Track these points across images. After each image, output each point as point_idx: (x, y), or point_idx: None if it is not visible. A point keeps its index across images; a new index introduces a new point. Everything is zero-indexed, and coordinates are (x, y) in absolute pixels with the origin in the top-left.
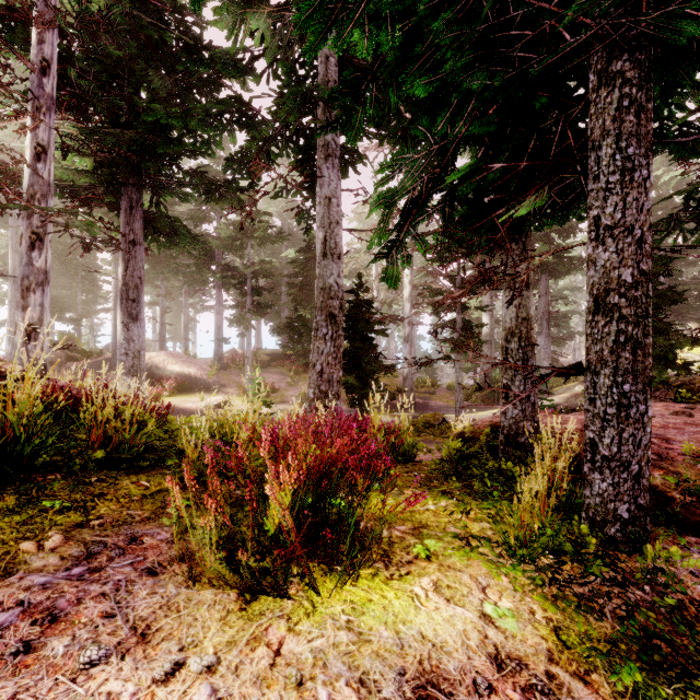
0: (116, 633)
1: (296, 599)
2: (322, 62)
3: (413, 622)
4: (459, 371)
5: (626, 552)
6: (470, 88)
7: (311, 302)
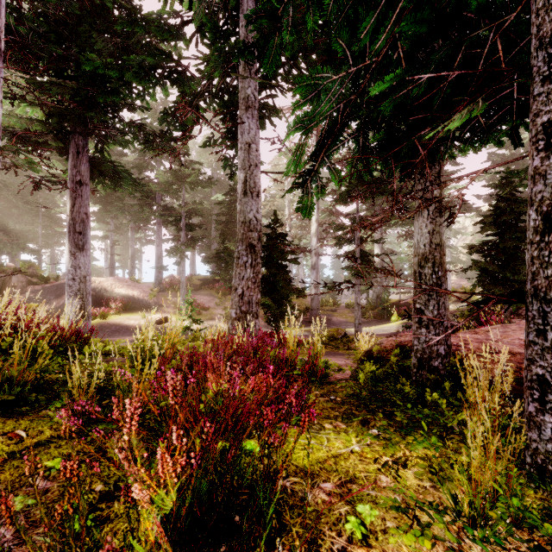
0: None
1: None
2: (242, 26)
3: None
4: (358, 293)
5: None
6: None
7: (235, 236)
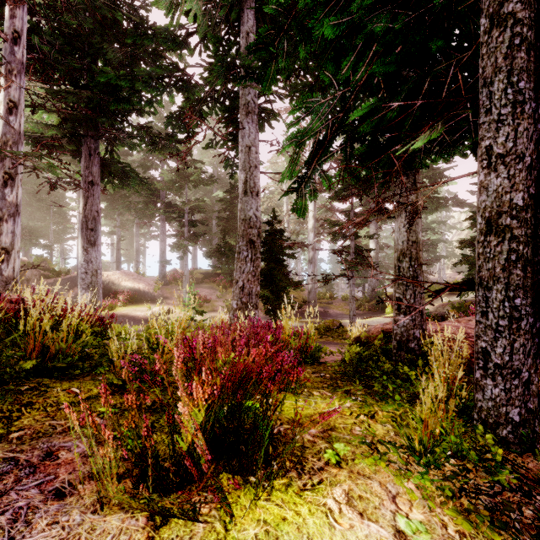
0: None
1: (208, 521)
2: (243, 37)
3: None
4: (353, 286)
5: (517, 453)
6: (374, 29)
7: (235, 232)
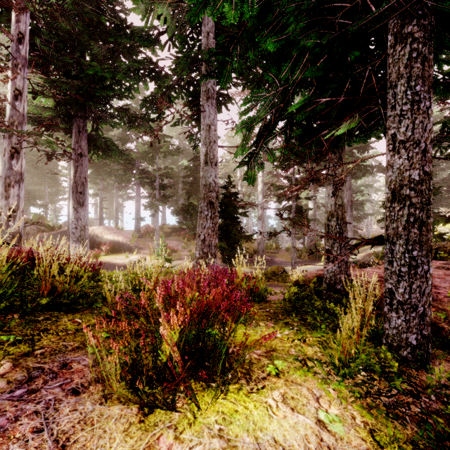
0: (41, 446)
1: (182, 412)
2: (204, 36)
3: (268, 429)
4: (294, 239)
5: (414, 368)
6: (306, 44)
7: (197, 194)
